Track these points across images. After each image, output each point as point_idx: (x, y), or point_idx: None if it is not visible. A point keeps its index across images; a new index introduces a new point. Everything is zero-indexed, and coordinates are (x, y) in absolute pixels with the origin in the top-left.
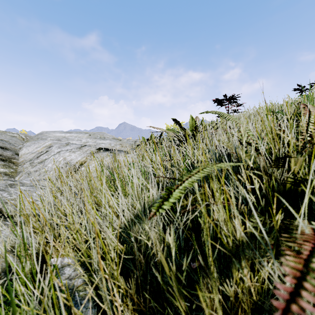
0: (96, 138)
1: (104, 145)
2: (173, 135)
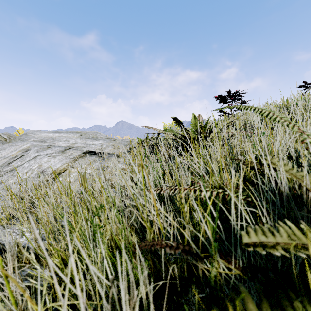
0: (87, 138)
1: (94, 147)
2: (172, 136)
